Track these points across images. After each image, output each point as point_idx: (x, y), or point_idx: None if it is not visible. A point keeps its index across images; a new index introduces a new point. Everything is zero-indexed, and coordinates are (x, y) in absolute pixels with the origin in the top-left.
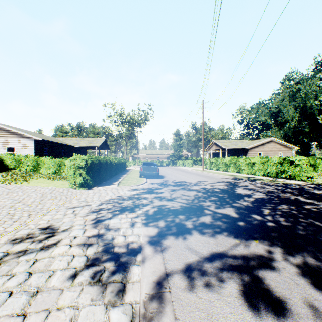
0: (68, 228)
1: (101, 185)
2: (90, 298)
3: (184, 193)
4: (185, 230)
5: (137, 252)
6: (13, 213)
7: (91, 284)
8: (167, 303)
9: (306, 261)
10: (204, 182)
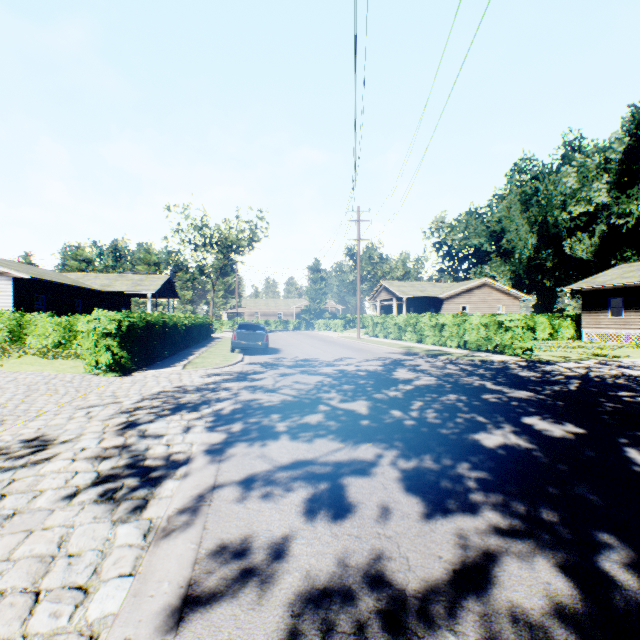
0: (74, 438)
1: (152, 368)
2: (94, 516)
3: (300, 380)
4: (272, 433)
5: (181, 464)
6: None
7: (99, 502)
8: (200, 515)
9: (419, 464)
10: (347, 361)
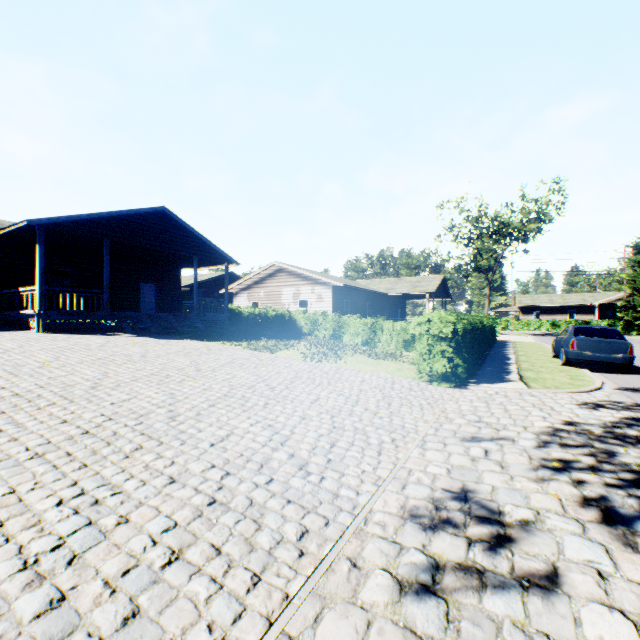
0: (530, 517)
1: (480, 380)
2: None
3: None
4: None
5: None
6: (363, 429)
7: None
8: None
9: None
10: None
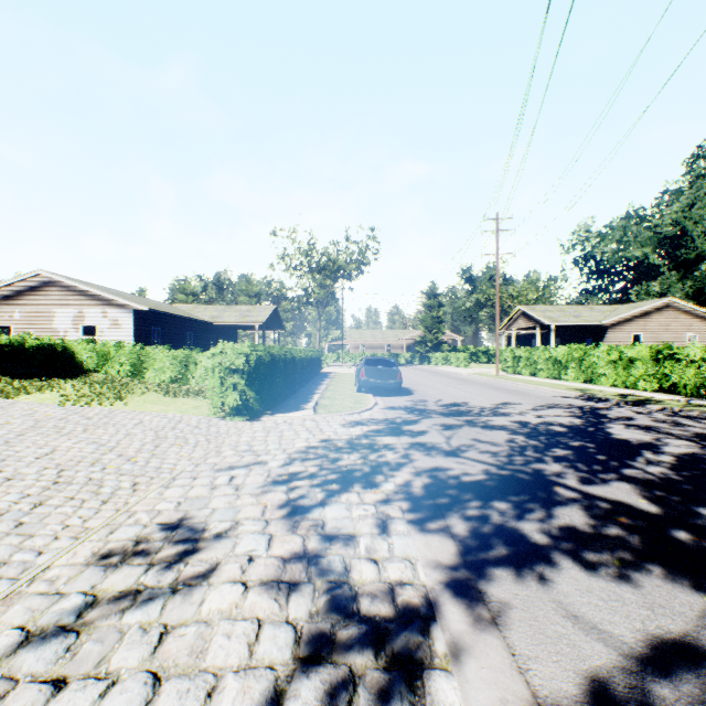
0: (228, 528)
1: (278, 410)
2: None
3: (479, 437)
4: (532, 549)
5: (426, 620)
6: (100, 479)
7: None
8: None
9: None
10: (514, 408)
